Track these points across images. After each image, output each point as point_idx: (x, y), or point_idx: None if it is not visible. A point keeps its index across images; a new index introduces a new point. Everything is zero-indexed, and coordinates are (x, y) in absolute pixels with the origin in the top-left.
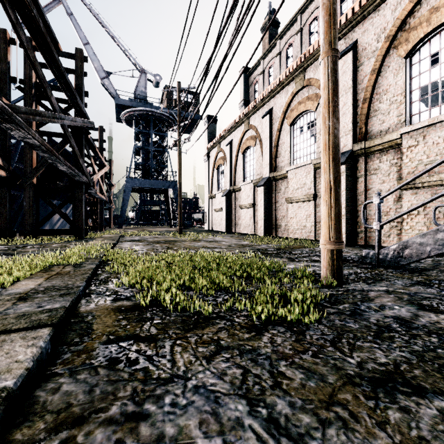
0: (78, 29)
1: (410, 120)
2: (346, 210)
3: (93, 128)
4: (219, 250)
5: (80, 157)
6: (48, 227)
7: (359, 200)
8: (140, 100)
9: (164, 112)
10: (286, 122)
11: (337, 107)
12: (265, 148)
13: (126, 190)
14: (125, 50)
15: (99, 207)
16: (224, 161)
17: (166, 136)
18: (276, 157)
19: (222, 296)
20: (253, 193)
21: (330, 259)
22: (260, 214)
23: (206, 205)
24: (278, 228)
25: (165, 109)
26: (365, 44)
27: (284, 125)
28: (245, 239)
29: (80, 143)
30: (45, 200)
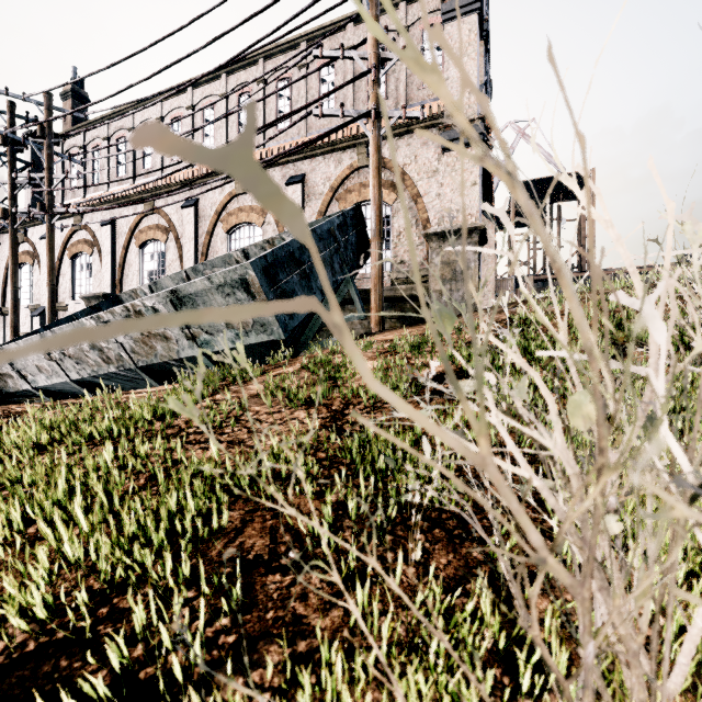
0: None
1: None
2: None
3: None
4: None
5: None
6: None
7: None
8: None
9: None
10: (67, 255)
11: (17, 311)
12: (44, 274)
13: None
14: None
15: None
16: None
17: None
18: (58, 287)
19: None
20: (31, 320)
21: None
22: None
23: None
24: None
25: None
26: (120, 224)
27: (65, 256)
28: None
29: None
30: None
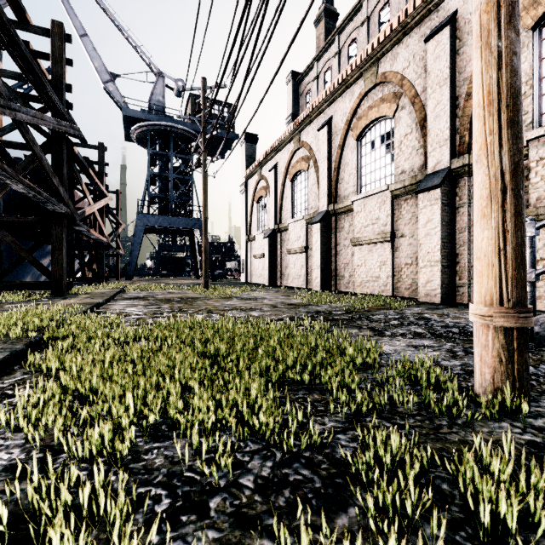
0: (72, 15)
1: (539, 120)
2: (442, 254)
3: (79, 138)
4: (258, 313)
5: (53, 175)
6: (29, 278)
7: (460, 240)
8: (156, 112)
9: (187, 127)
10: (352, 135)
11: (517, 8)
12: (322, 172)
13: (137, 230)
14: (137, 46)
15: (98, 252)
16: (266, 192)
17: (190, 160)
18: (337, 184)
19: (256, 463)
20: (305, 233)
21: (504, 350)
22: (315, 261)
23: (243, 250)
24: (340, 280)
25: (189, 124)
26: (468, 14)
27: (348, 140)
28: (296, 296)
29: (59, 158)
30: (6, 240)
